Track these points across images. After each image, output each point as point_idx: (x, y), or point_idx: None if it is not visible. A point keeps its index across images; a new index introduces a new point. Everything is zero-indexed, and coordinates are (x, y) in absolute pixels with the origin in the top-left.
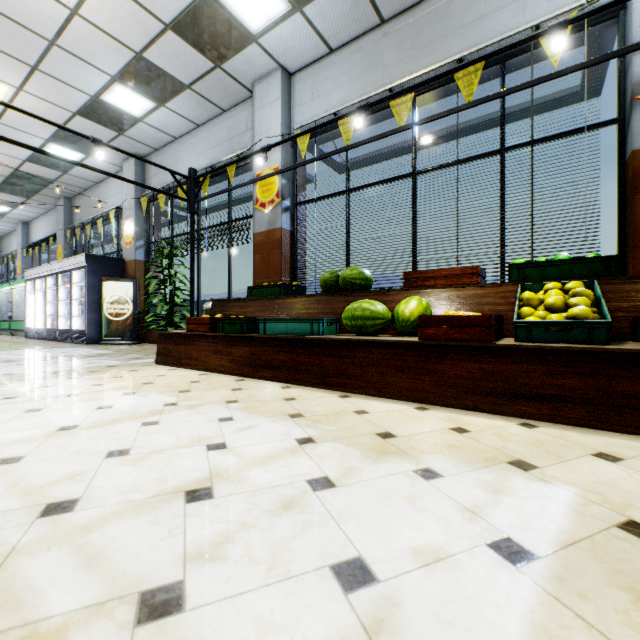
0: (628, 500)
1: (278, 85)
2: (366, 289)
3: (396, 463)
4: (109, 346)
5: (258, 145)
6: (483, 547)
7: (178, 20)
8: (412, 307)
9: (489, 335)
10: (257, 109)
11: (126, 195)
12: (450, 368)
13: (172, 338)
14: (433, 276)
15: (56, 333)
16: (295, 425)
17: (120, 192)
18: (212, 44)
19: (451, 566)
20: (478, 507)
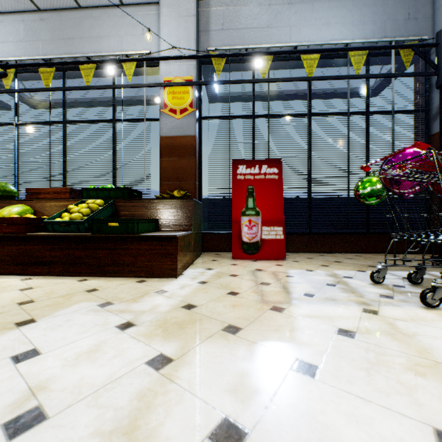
0: None
1: None
2: (7, 198)
3: None
4: None
5: None
6: None
7: None
8: (6, 212)
9: (24, 229)
10: None
11: None
12: (2, 250)
13: None
14: (44, 192)
15: None
16: None
17: None
18: None
19: None
20: None
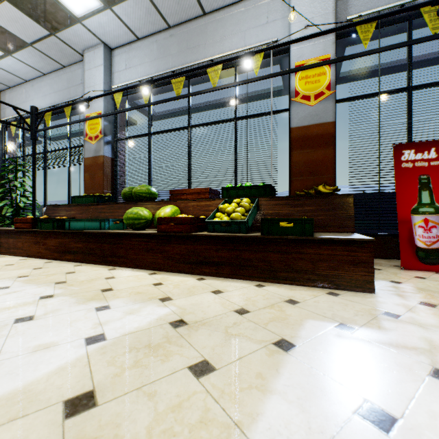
0: (194, 311)
1: (101, 55)
2: (151, 200)
3: (91, 304)
4: None
5: (87, 95)
6: (82, 339)
7: None
8: (164, 212)
9: (191, 229)
10: (87, 69)
11: None
12: (172, 249)
13: (4, 233)
14: (186, 193)
15: None
16: (52, 288)
17: None
18: (45, 18)
19: (50, 350)
20: (108, 321)
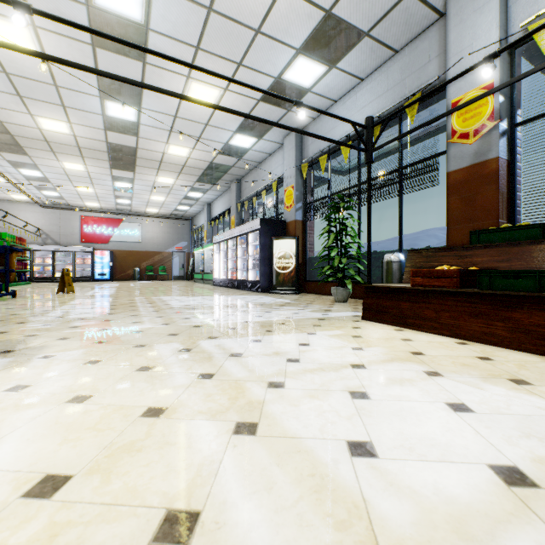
0: None
1: None
2: None
3: None
4: (279, 295)
5: (455, 67)
6: None
7: None
8: None
9: None
10: (453, 26)
11: (287, 166)
12: None
13: (386, 293)
14: None
15: (235, 282)
16: None
17: (279, 165)
18: None
19: None
20: None
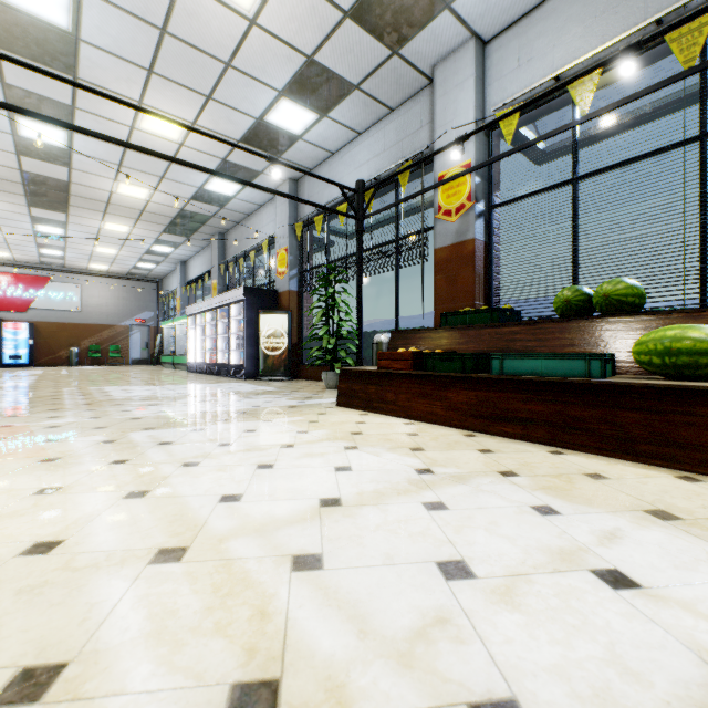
0: None
1: (470, 59)
2: (637, 310)
3: None
4: (267, 382)
5: (440, 140)
6: None
7: (359, 2)
8: None
9: None
10: (439, 96)
11: (279, 223)
12: None
13: (357, 376)
14: None
15: (215, 367)
16: (697, 539)
17: (271, 221)
18: (393, 25)
19: None
20: None
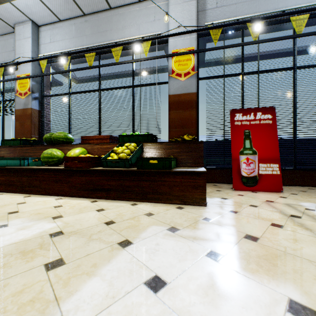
0: (75, 224)
1: (29, 30)
2: (68, 143)
3: None
4: None
5: (18, 60)
6: None
7: None
8: (73, 152)
9: (89, 165)
10: (17, 40)
11: None
12: (75, 180)
13: None
14: (93, 138)
15: None
16: None
17: None
18: None
19: None
20: None
